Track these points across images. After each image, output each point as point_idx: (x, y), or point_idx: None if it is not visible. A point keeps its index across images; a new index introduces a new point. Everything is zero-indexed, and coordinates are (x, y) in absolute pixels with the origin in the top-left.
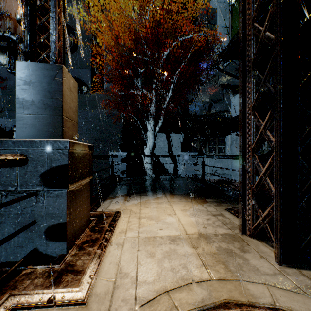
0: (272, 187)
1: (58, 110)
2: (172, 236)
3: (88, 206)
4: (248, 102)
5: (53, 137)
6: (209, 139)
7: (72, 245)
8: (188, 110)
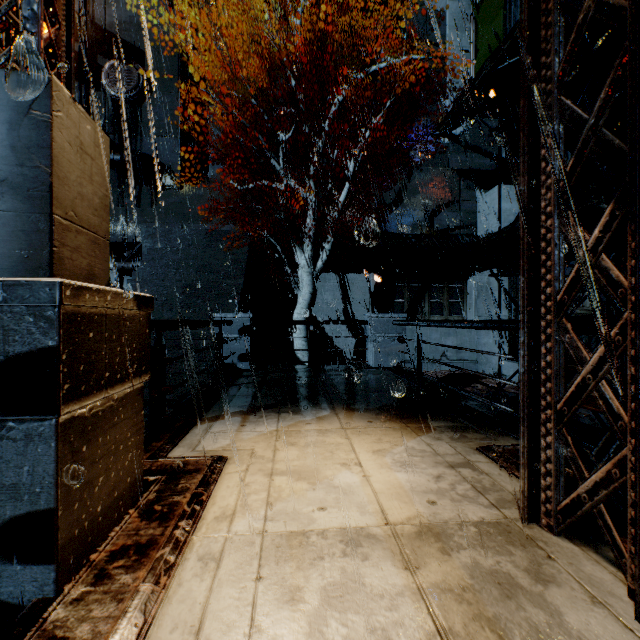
0: (620, 408)
1: (39, 199)
2: (350, 531)
3: (136, 450)
4: (544, 185)
5: (24, 272)
6: (430, 285)
7: (78, 566)
8: (385, 223)
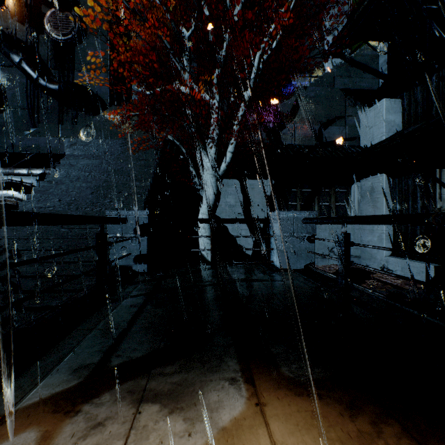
0: None
1: None
2: None
3: None
4: None
5: None
6: (319, 190)
7: None
8: (280, 135)
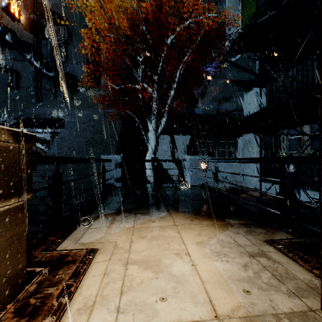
0: None
1: None
2: None
3: (17, 254)
4: None
5: None
6: (218, 141)
7: None
8: (195, 108)
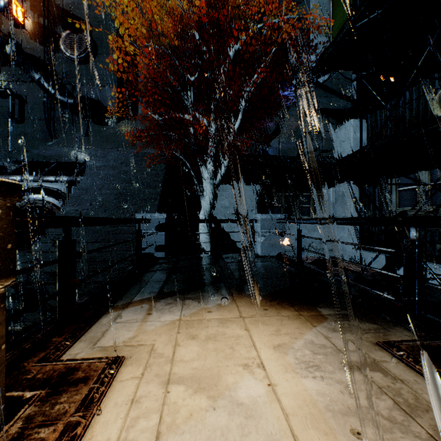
0: None
1: None
2: None
3: None
4: None
5: None
6: (300, 194)
7: None
8: (267, 148)
